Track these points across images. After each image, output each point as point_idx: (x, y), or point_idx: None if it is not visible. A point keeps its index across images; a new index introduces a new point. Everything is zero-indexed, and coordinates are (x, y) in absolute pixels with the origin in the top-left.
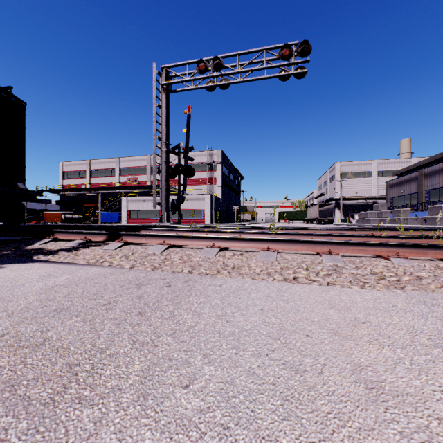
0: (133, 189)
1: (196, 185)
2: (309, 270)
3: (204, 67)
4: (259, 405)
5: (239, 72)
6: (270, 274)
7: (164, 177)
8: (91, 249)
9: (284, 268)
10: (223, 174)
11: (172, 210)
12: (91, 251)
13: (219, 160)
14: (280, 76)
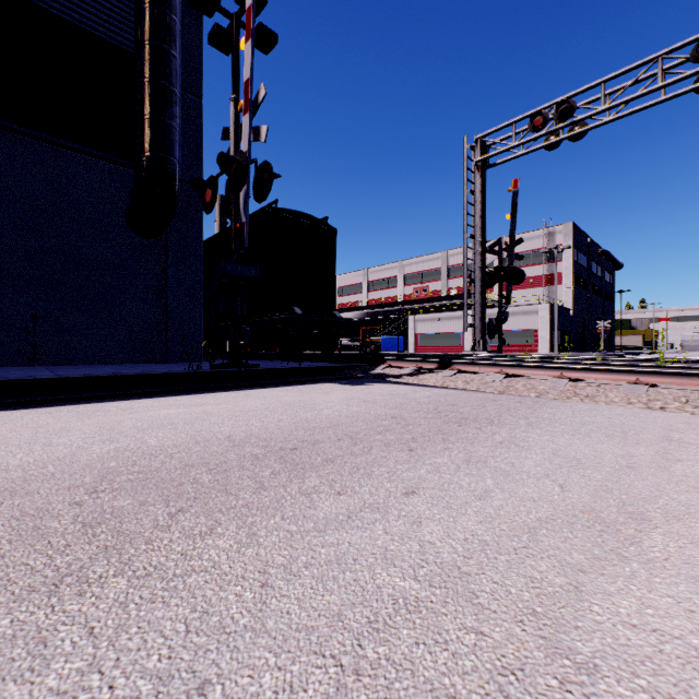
0: (422, 303)
1: (521, 290)
2: (688, 403)
3: (541, 121)
4: (592, 434)
5: (605, 109)
6: (631, 403)
7: (478, 289)
8: (429, 375)
9: (653, 400)
10: (575, 266)
11: (488, 333)
12: (430, 377)
13: (566, 242)
14: (697, 88)
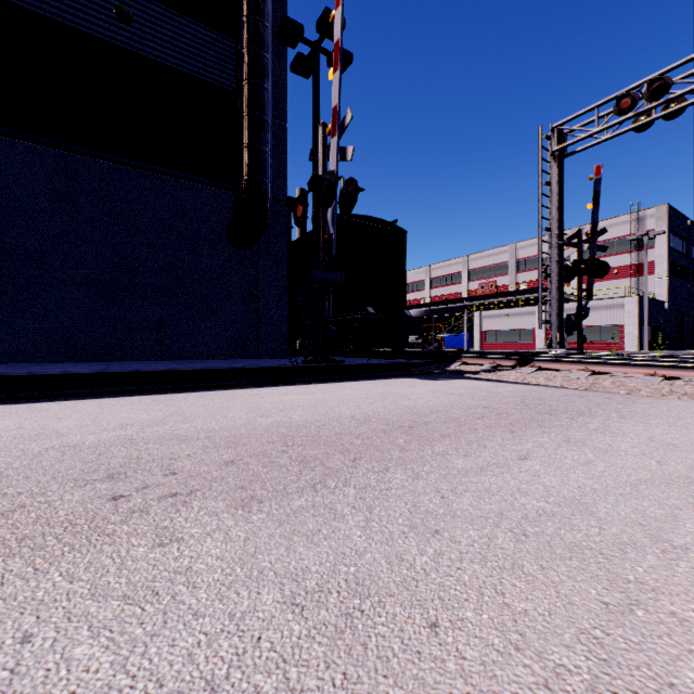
0: (488, 299)
1: (603, 282)
2: None
3: (629, 103)
4: (690, 427)
5: None
6: None
7: (554, 283)
8: (507, 372)
9: None
10: (670, 253)
11: (566, 329)
12: (508, 373)
13: (659, 227)
14: None
